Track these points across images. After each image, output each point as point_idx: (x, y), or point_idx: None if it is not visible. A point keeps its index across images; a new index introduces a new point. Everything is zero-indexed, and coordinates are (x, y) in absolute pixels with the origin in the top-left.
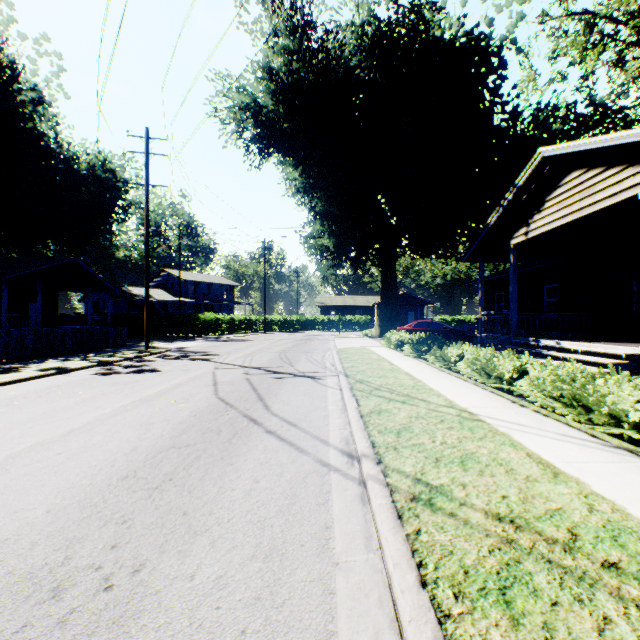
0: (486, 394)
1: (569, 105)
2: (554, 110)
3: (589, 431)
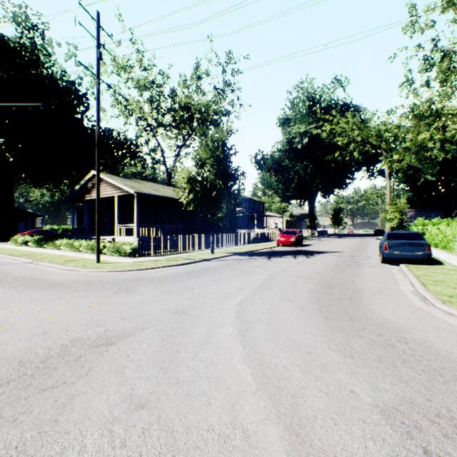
0: (70, 252)
1: (118, 134)
2: (112, 134)
3: (93, 254)
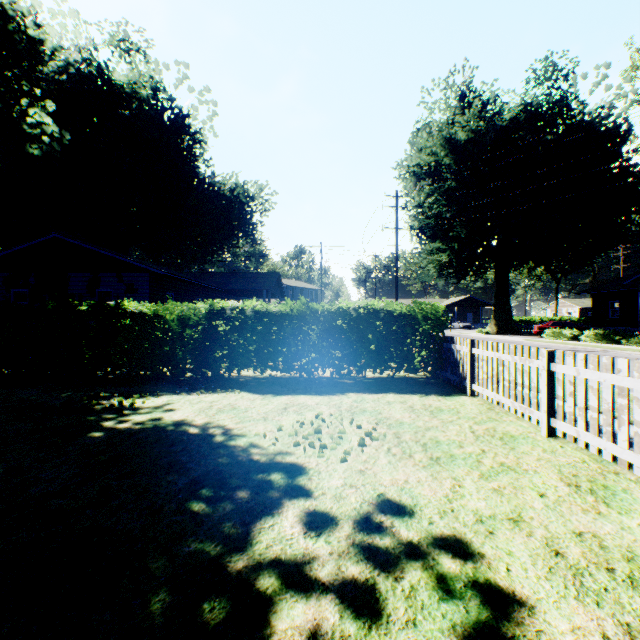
0: None
1: None
2: None
3: None
